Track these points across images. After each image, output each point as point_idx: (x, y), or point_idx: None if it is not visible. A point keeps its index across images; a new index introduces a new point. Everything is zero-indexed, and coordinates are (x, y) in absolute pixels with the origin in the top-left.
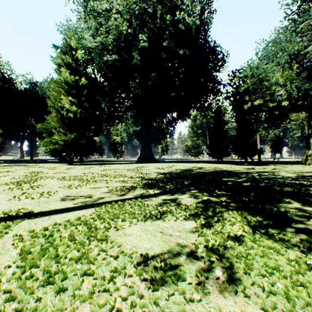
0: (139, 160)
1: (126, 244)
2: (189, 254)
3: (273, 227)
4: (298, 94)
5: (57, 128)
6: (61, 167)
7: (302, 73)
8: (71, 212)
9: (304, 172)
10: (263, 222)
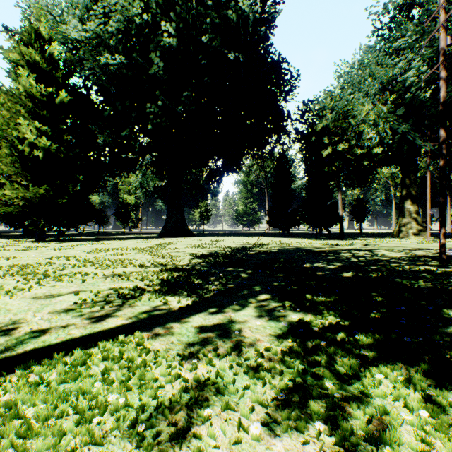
0: (164, 233)
1: None
2: None
3: None
4: (391, 140)
5: (12, 177)
6: (16, 246)
7: (398, 109)
8: None
9: (413, 250)
10: None
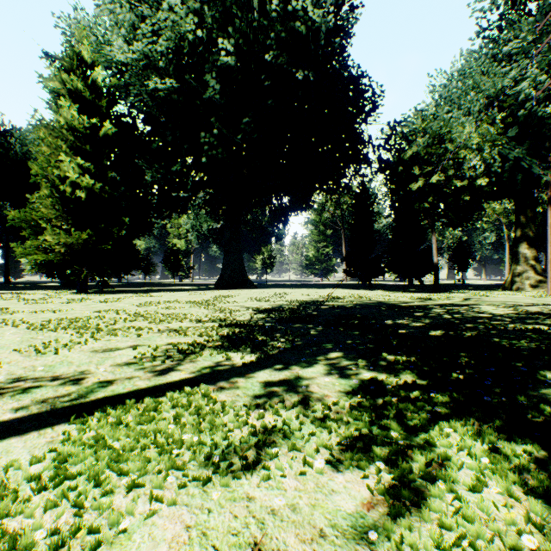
0: (220, 284)
1: None
2: None
3: None
4: (501, 168)
5: (52, 221)
6: (58, 298)
7: (509, 129)
8: None
9: (525, 306)
10: None
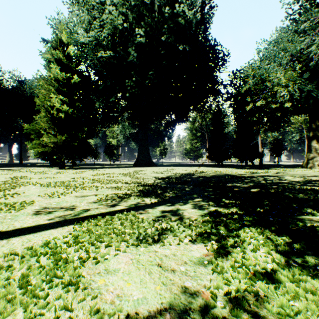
0: (136, 164)
1: (105, 293)
2: (204, 312)
3: (310, 254)
4: (300, 96)
5: (46, 130)
6: (50, 171)
7: (304, 74)
8: (41, 233)
9: (310, 176)
10: (295, 245)
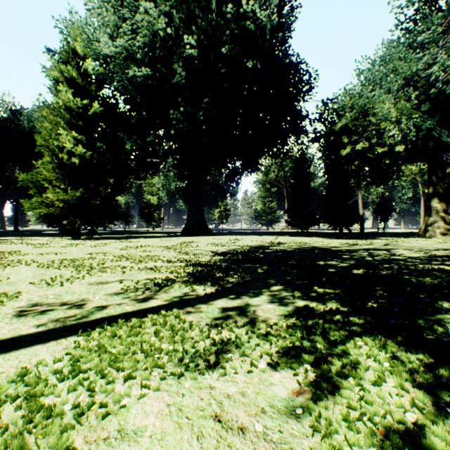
0: (185, 232)
1: None
2: None
3: None
4: (416, 136)
5: (53, 182)
6: (58, 243)
7: (423, 105)
8: (18, 352)
9: (434, 250)
10: (442, 372)
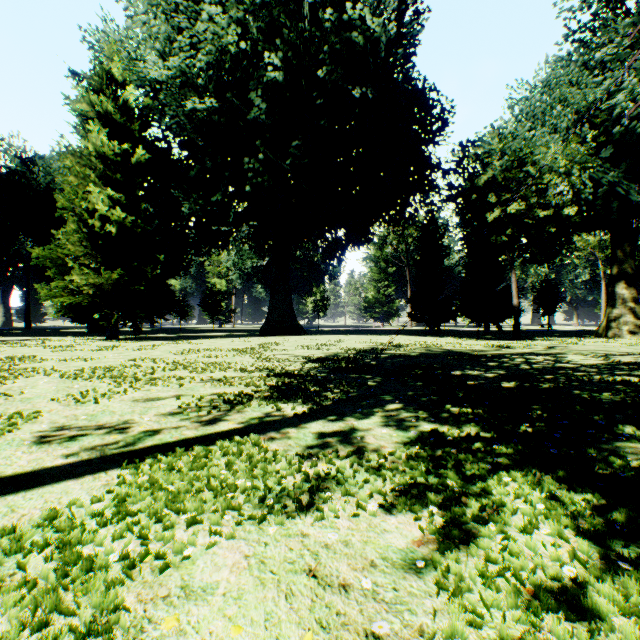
0: (266, 329)
1: None
2: None
3: None
4: (594, 194)
5: (80, 259)
6: (87, 345)
7: (603, 149)
8: (43, 489)
9: (617, 355)
10: (616, 516)
